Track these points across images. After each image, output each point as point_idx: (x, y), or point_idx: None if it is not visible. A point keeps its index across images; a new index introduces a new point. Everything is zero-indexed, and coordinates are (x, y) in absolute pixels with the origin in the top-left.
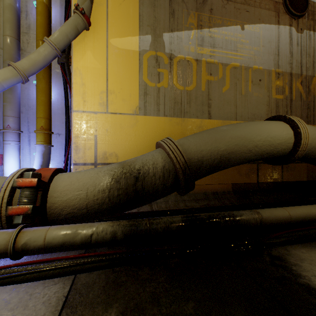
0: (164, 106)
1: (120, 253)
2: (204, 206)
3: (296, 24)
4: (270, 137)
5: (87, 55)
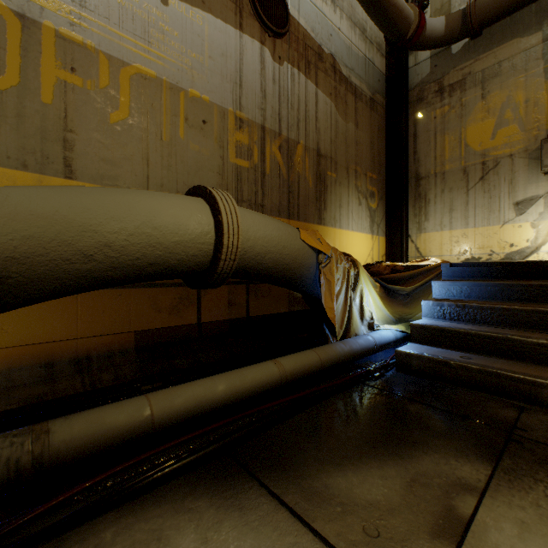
0: None
1: None
2: (22, 403)
3: (273, 47)
4: (152, 226)
5: None
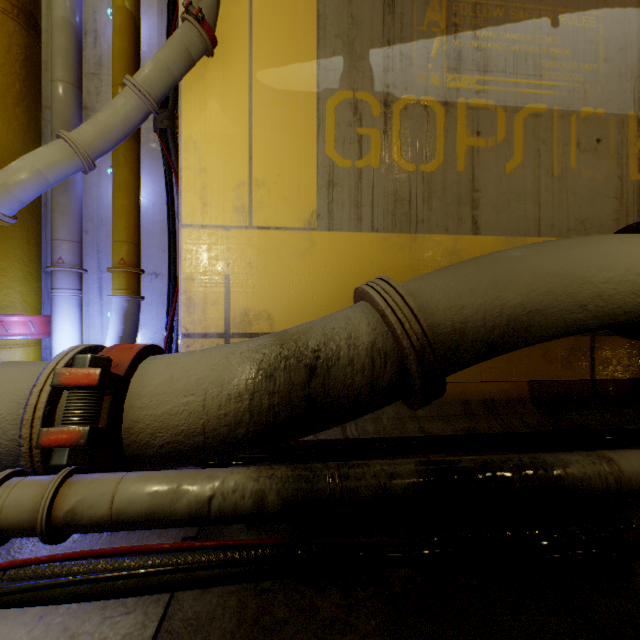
0: (371, 210)
1: (272, 544)
2: (464, 431)
3: None
4: (635, 273)
5: (210, 109)
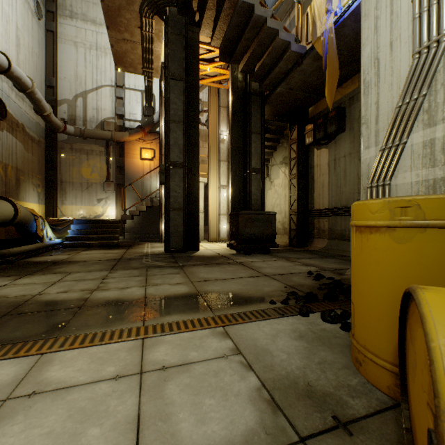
0: None
1: None
2: None
3: (0, 125)
4: (5, 211)
5: None
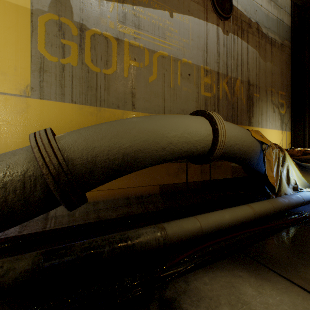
0: (71, 90)
1: None
2: (122, 215)
3: (223, 26)
4: (187, 133)
5: None
